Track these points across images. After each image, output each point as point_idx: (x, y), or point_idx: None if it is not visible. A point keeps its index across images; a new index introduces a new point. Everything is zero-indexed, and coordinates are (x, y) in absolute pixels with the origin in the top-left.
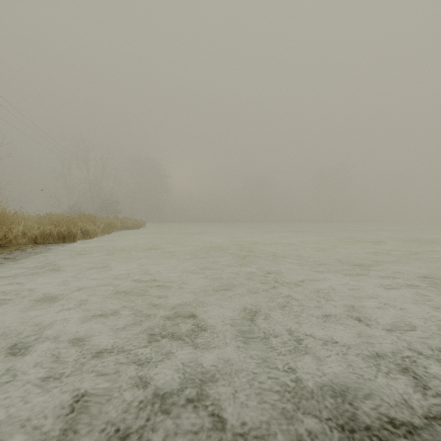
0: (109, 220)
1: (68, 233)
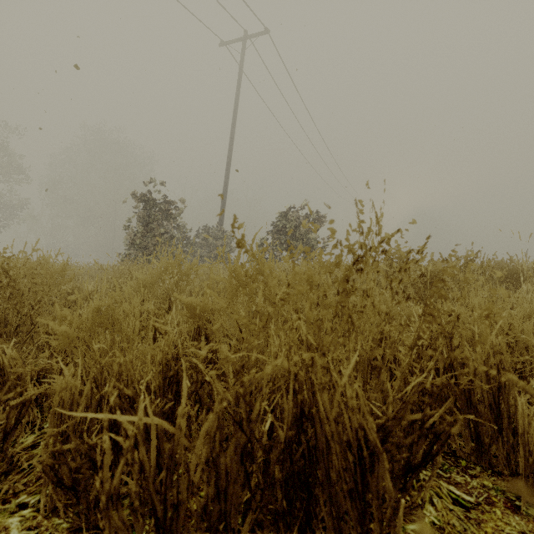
0: None
1: None
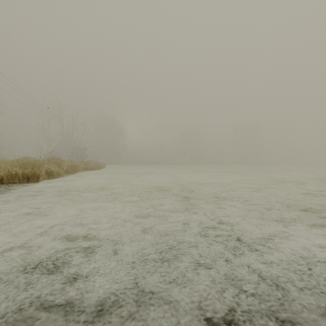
0: (73, 163)
1: (32, 174)
